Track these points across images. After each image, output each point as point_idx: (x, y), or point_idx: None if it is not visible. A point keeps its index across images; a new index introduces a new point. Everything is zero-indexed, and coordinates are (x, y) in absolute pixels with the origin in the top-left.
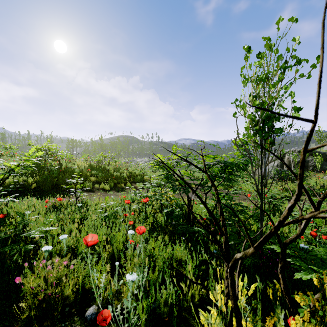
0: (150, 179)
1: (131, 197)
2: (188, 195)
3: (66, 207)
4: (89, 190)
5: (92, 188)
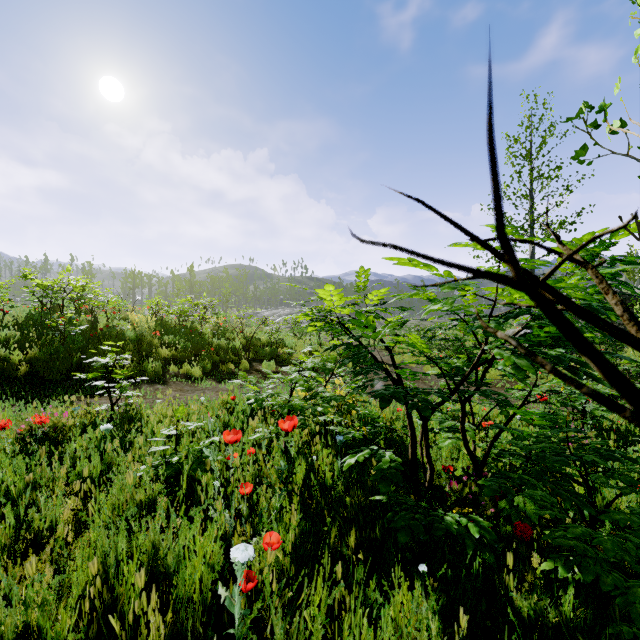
0: (300, 358)
1: (249, 399)
2: (418, 410)
3: (73, 433)
4: (155, 378)
5: (162, 374)
